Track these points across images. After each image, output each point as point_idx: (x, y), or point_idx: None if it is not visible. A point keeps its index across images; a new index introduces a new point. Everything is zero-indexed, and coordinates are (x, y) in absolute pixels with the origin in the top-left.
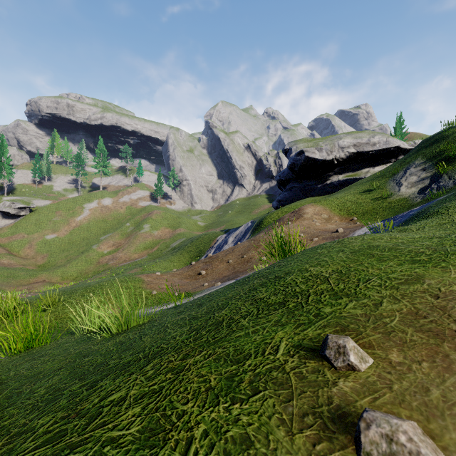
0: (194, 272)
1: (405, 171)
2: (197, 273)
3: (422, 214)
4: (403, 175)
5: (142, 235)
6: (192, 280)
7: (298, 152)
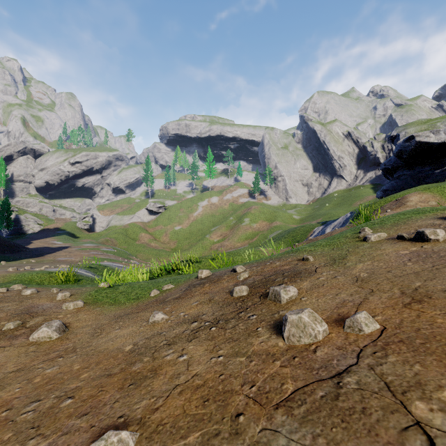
0: None
1: None
2: None
3: None
4: None
5: (243, 227)
6: None
7: (406, 138)
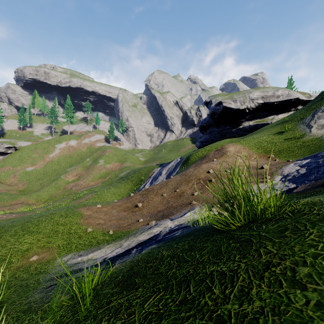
0: (131, 204)
1: (313, 115)
2: (135, 205)
3: None
4: (312, 119)
5: (98, 168)
6: (129, 213)
7: (217, 103)
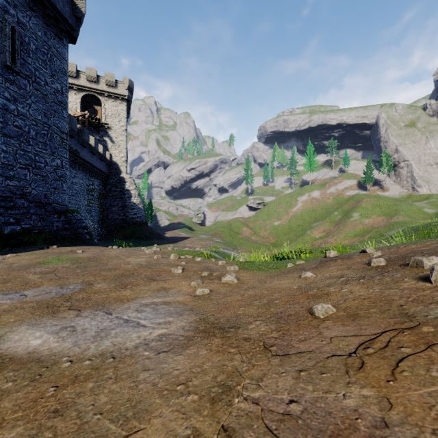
0: None
1: None
2: None
3: None
4: None
5: (351, 223)
6: None
7: None
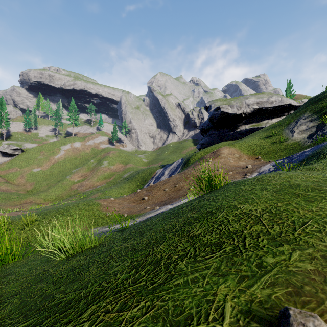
0: (139, 197)
1: (297, 122)
2: (141, 198)
3: (317, 154)
4: (295, 125)
5: (102, 169)
6: (137, 204)
7: (215, 108)
